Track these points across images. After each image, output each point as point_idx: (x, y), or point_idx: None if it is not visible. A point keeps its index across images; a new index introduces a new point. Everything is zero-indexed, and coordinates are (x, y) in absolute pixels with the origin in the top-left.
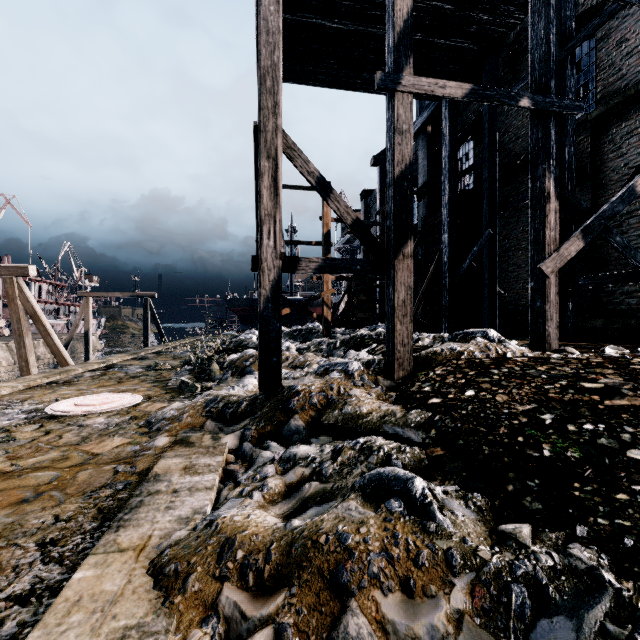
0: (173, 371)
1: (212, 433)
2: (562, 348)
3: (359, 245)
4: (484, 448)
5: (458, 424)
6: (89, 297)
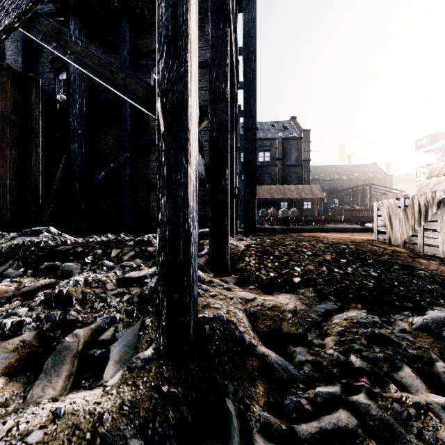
0: None
1: None
2: (241, 238)
3: None
4: (363, 293)
5: (334, 287)
6: None
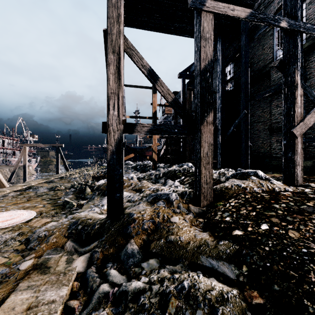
0: (64, 191)
1: (68, 254)
2: (307, 184)
3: (171, 120)
4: (306, 303)
5: (267, 263)
6: (26, 146)
